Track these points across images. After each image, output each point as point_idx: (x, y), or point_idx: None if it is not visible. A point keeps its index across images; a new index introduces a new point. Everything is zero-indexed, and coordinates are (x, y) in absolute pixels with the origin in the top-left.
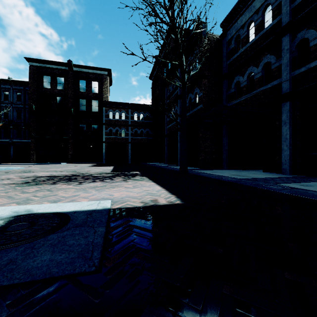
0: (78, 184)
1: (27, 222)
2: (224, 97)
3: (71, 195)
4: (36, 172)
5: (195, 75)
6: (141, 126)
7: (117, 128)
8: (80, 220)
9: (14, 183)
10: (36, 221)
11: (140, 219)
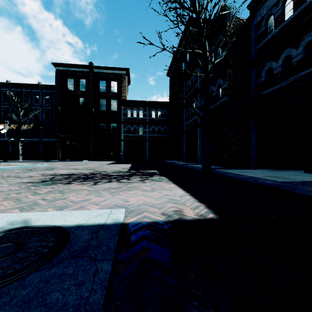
0: (92, 185)
1: (15, 243)
2: (252, 87)
3: (81, 199)
4: (58, 170)
5: (217, 65)
6: (158, 123)
7: (135, 126)
8: (81, 243)
9: (31, 182)
10: (27, 241)
11: (163, 247)
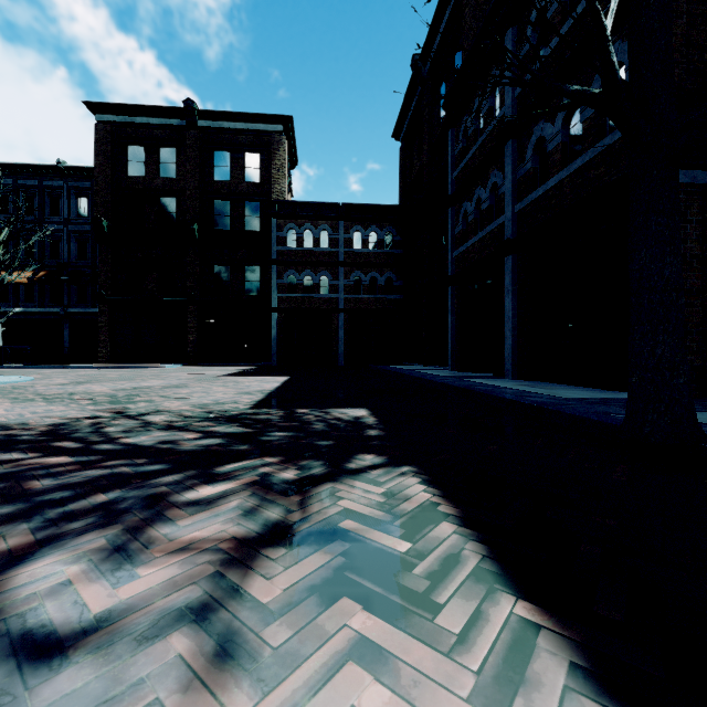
0: None
1: None
2: None
3: None
4: None
5: None
6: (371, 264)
7: (308, 271)
8: None
9: None
10: None
11: None
